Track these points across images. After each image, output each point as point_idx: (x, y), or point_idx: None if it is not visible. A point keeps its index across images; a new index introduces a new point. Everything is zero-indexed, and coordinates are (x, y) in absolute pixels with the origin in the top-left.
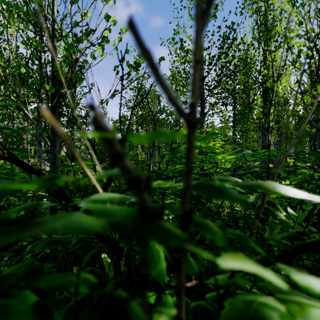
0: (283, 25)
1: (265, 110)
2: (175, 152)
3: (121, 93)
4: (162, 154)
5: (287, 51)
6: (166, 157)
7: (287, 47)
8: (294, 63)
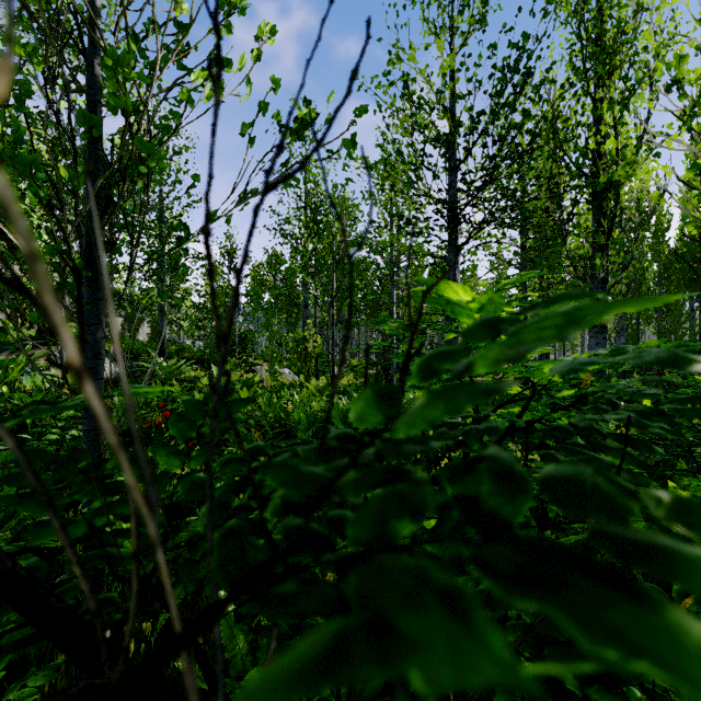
0: (639, 43)
1: (600, 239)
2: (454, 394)
3: (214, 131)
4: (382, 388)
5: (669, 91)
6: (406, 413)
7: (652, 92)
8: (688, 120)
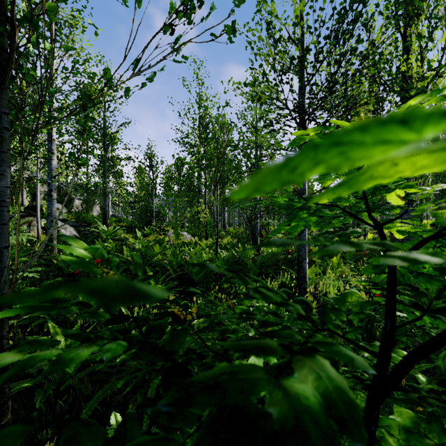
0: None
1: None
2: None
3: None
4: None
5: None
6: None
7: None
8: None
